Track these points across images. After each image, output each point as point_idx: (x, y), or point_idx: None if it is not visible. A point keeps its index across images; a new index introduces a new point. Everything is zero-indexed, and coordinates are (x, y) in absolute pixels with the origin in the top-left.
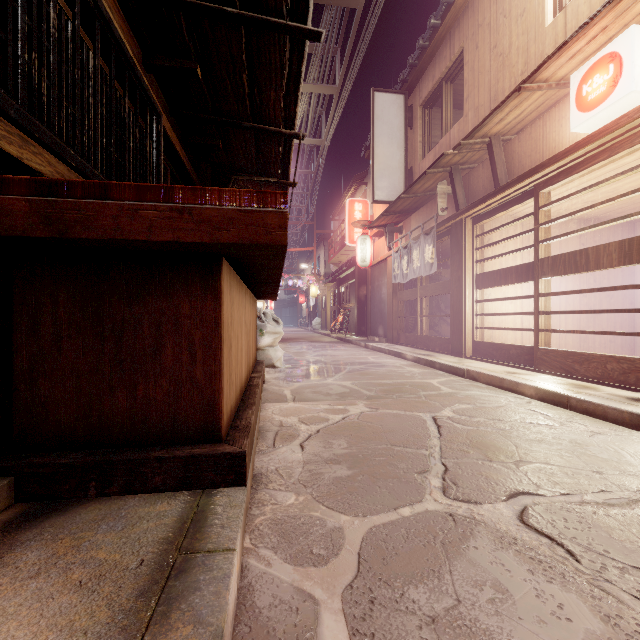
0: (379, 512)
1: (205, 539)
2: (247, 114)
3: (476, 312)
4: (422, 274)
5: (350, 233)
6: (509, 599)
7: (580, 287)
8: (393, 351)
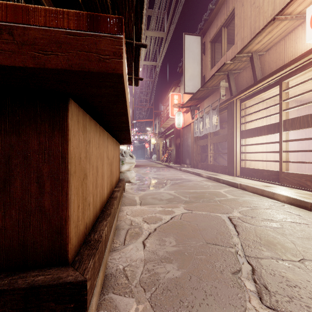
0: None
1: None
2: None
3: (242, 151)
4: (211, 131)
5: (171, 111)
6: None
7: (298, 138)
8: (195, 172)
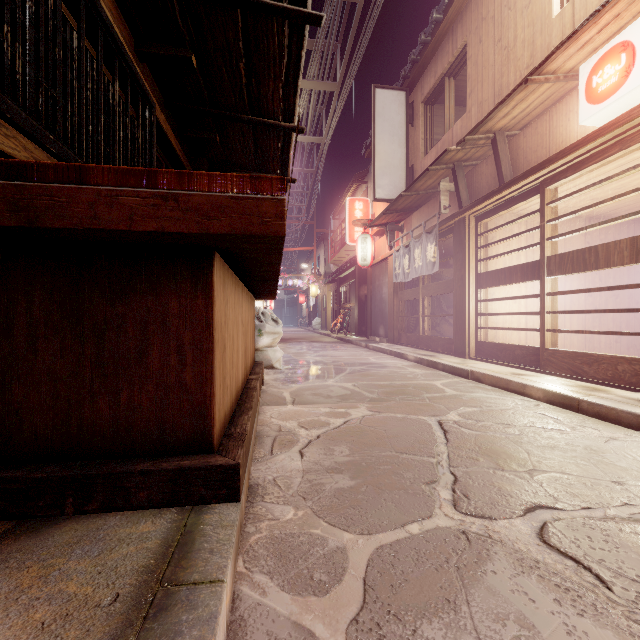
0: (385, 529)
1: (191, 567)
2: (245, 106)
3: (480, 312)
4: (424, 273)
5: (350, 232)
6: (537, 637)
7: (585, 286)
8: (394, 351)
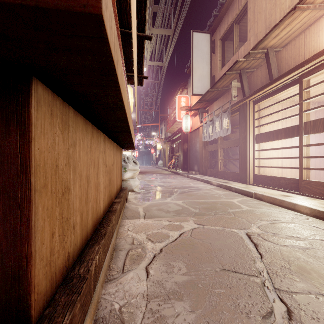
0: None
1: None
2: None
3: (256, 157)
4: (221, 135)
5: (179, 114)
6: None
7: (316, 142)
8: (204, 180)
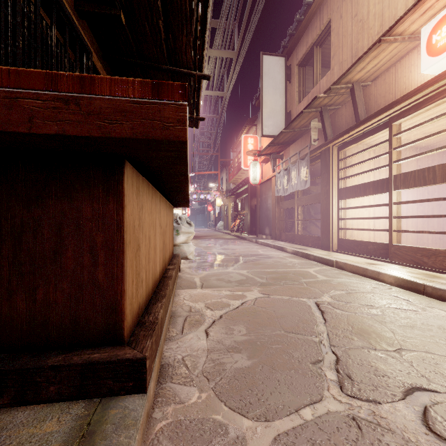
0: (281, 415)
1: None
2: (164, 58)
3: (340, 217)
4: (298, 189)
5: (245, 160)
6: None
7: (417, 198)
8: (277, 246)
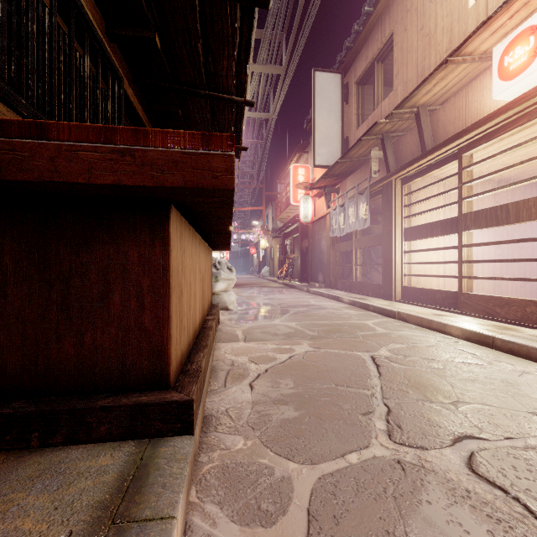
0: (327, 459)
1: (144, 502)
2: (203, 83)
3: (405, 261)
4: (357, 228)
5: (294, 194)
6: None
7: (495, 239)
8: (332, 295)
